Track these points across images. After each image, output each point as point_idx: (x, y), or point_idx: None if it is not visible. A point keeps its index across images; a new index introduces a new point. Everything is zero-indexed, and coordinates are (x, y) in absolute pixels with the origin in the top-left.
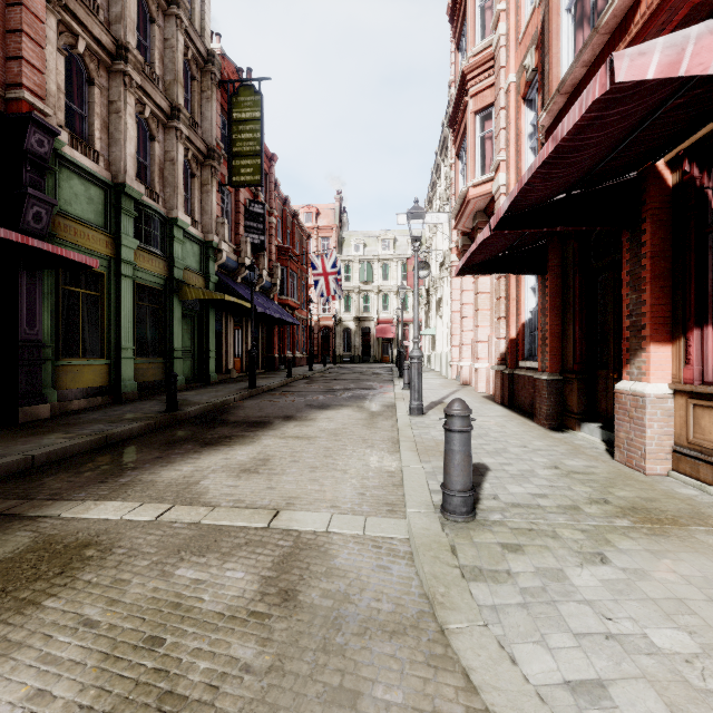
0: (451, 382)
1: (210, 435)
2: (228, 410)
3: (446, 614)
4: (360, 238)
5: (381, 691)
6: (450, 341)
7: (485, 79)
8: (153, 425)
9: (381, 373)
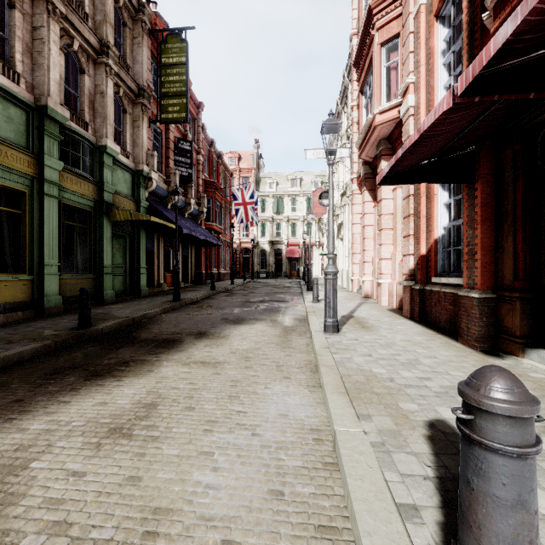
0: (354, 295)
1: (107, 359)
2: (145, 325)
3: None
4: (273, 178)
5: None
6: (351, 259)
7: (391, 12)
8: (52, 345)
9: (291, 286)
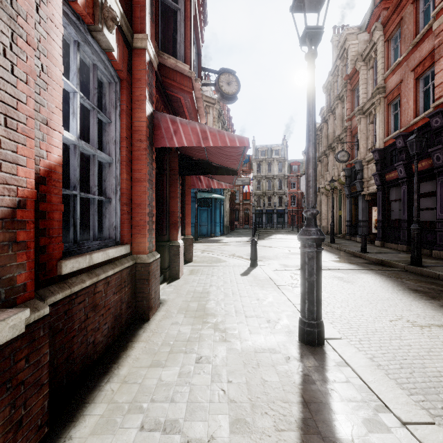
0: None
1: None
2: None
3: None
4: None
5: (263, 262)
6: None
7: None
8: None
9: None
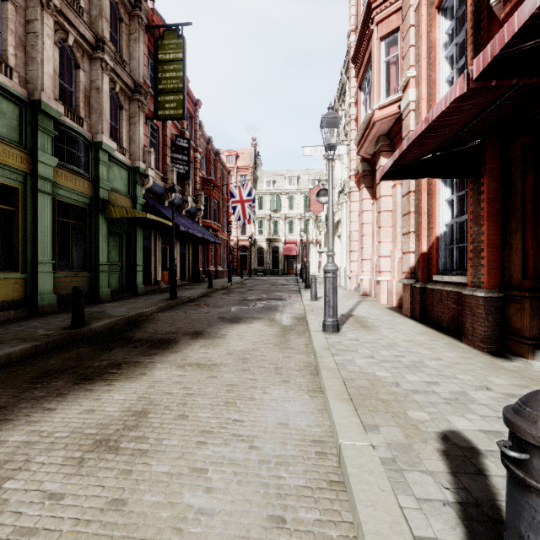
0: (352, 293)
1: (98, 361)
2: (140, 324)
3: None
4: (271, 176)
5: None
6: (349, 257)
7: (390, 5)
8: (43, 346)
9: (289, 284)
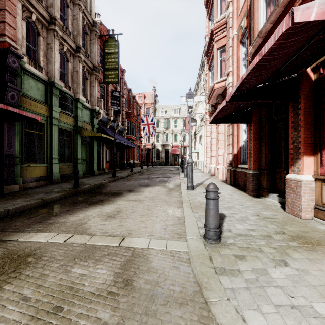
0: (206, 174)
1: (93, 199)
2: (102, 187)
3: (208, 293)
4: (164, 108)
5: None
6: (205, 155)
7: (222, 33)
8: (66, 194)
9: (173, 170)
